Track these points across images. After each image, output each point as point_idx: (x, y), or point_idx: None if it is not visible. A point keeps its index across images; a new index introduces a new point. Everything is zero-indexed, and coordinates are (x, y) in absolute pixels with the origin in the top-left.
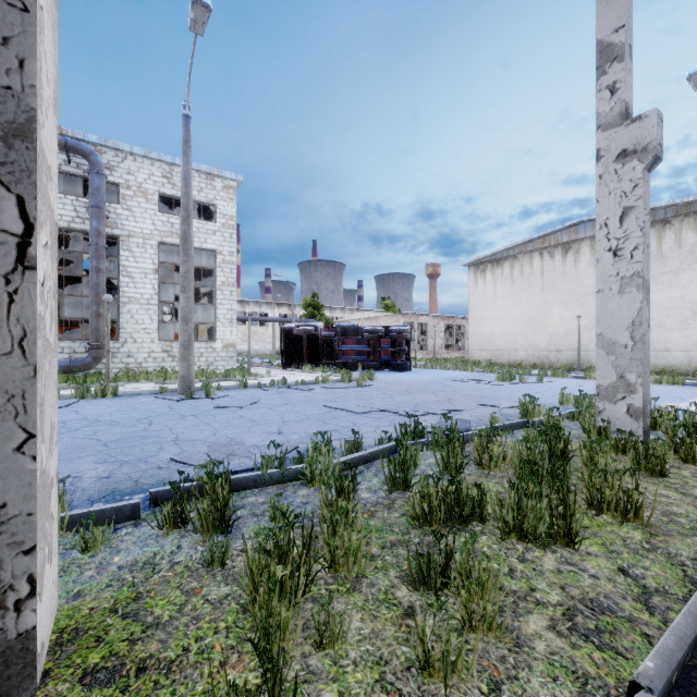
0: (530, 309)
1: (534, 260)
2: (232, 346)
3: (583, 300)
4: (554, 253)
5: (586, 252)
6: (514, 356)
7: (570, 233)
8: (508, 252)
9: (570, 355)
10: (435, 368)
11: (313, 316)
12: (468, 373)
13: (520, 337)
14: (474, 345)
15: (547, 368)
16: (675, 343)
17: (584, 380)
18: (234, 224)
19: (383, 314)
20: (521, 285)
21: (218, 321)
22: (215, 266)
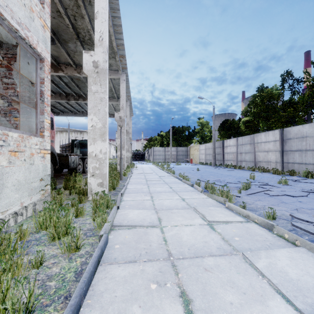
0: None
1: None
2: None
3: None
4: None
5: None
6: None
7: None
8: None
9: None
10: None
11: None
12: None
13: None
14: None
15: None
16: None
17: None
18: None
19: None
20: None
21: None
22: None
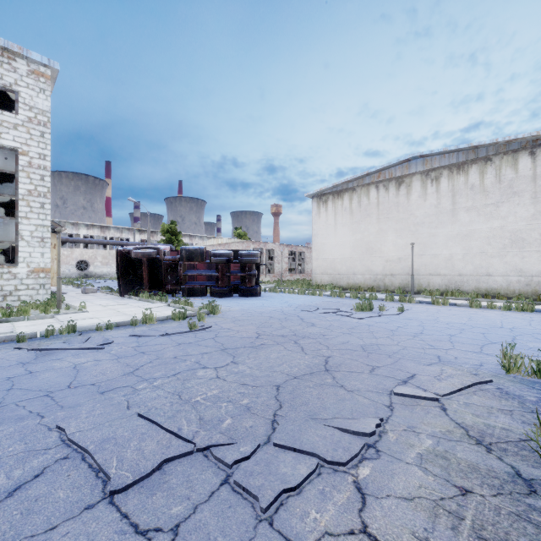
0: (368, 237)
1: (370, 193)
2: (44, 271)
3: (414, 229)
4: (389, 186)
5: (417, 185)
6: (353, 280)
7: (402, 168)
8: (347, 184)
9: (402, 279)
10: (283, 292)
11: (170, 241)
12: (317, 297)
13: (358, 262)
14: (317, 269)
15: (384, 291)
16: (496, 269)
17: (434, 306)
18: (47, 121)
19: (235, 240)
20: (359, 215)
21: (21, 240)
22: (16, 169)
